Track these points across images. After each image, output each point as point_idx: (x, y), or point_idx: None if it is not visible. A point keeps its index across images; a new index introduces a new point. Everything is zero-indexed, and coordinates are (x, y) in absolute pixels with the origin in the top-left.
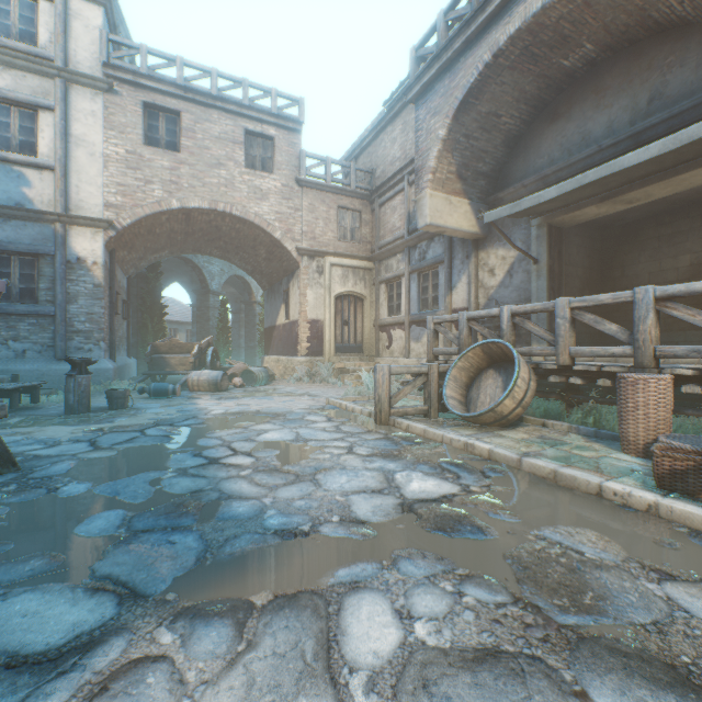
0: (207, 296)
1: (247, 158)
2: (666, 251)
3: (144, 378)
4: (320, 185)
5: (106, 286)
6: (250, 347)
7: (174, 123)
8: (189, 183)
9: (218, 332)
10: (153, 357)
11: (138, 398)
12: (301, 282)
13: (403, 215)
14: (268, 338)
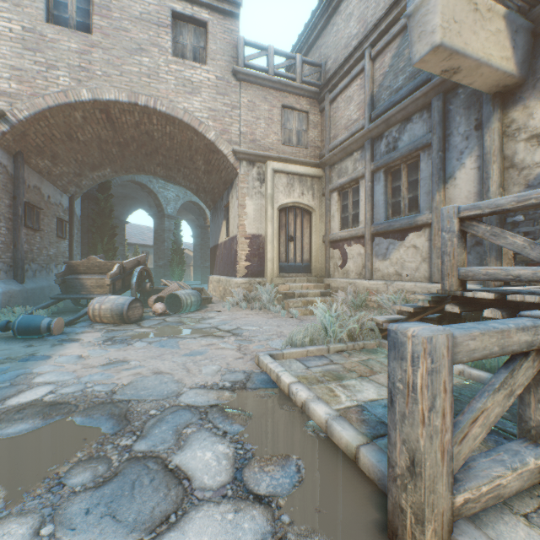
0: (163, 220)
1: (175, 47)
2: None
3: (48, 304)
4: (261, 79)
5: (3, 194)
6: (205, 266)
7: (87, 1)
8: (102, 71)
9: (173, 253)
10: (66, 277)
11: (1, 337)
12: (238, 191)
13: (361, 102)
14: (212, 257)
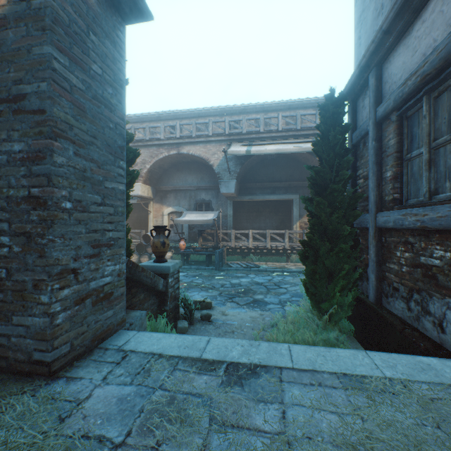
0: None
1: None
2: (133, 212)
3: None
4: None
5: None
6: None
7: None
8: None
9: None
10: None
11: None
12: None
13: None
14: None
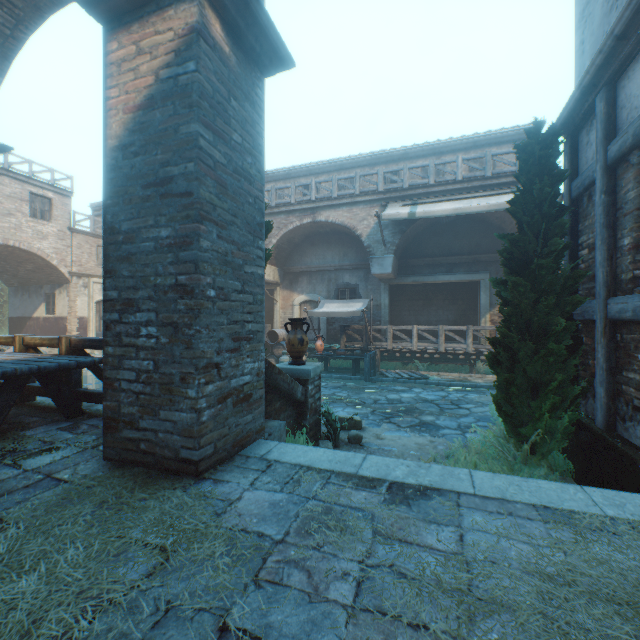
0: None
1: (30, 209)
2: None
3: None
4: (87, 232)
5: None
6: None
7: None
8: None
9: None
10: None
11: None
12: (72, 293)
13: None
14: (17, 325)
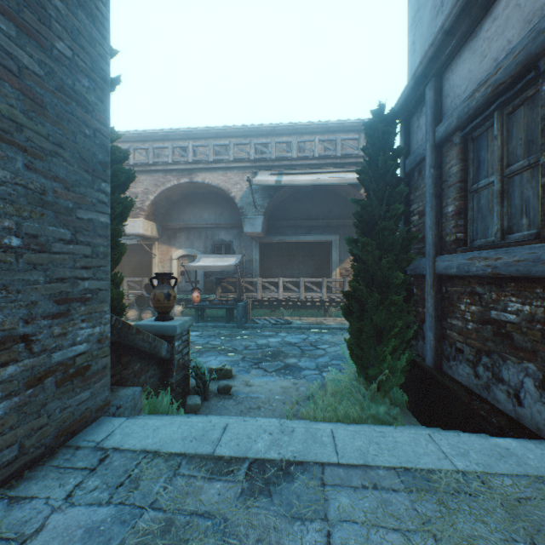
0: None
1: None
2: (132, 255)
3: None
4: None
5: None
6: None
7: None
8: None
9: None
10: None
11: None
12: None
13: None
14: None
